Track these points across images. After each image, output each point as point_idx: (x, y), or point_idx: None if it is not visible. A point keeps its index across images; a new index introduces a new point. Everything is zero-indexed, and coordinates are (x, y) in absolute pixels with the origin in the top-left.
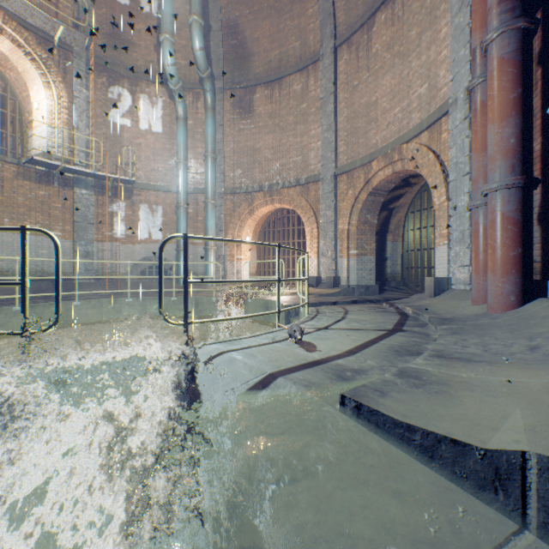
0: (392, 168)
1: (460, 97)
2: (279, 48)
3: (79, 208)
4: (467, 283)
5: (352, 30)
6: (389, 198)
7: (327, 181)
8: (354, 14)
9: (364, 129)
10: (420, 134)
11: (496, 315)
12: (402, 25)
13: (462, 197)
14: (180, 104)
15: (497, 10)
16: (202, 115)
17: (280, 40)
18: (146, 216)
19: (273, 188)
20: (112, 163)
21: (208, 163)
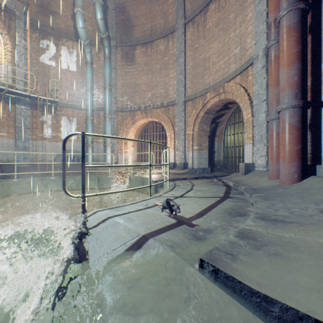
0: (219, 97)
1: (260, 54)
2: (150, 23)
3: (19, 117)
4: (264, 166)
5: (195, 14)
6: (216, 116)
7: (180, 105)
8: (196, 4)
9: (202, 74)
10: (235, 77)
11: (286, 186)
12: (225, 11)
13: (261, 115)
14: (88, 53)
15: None
16: (103, 61)
17: (151, 18)
18: (65, 124)
19: (147, 108)
20: (43, 89)
21: (106, 91)
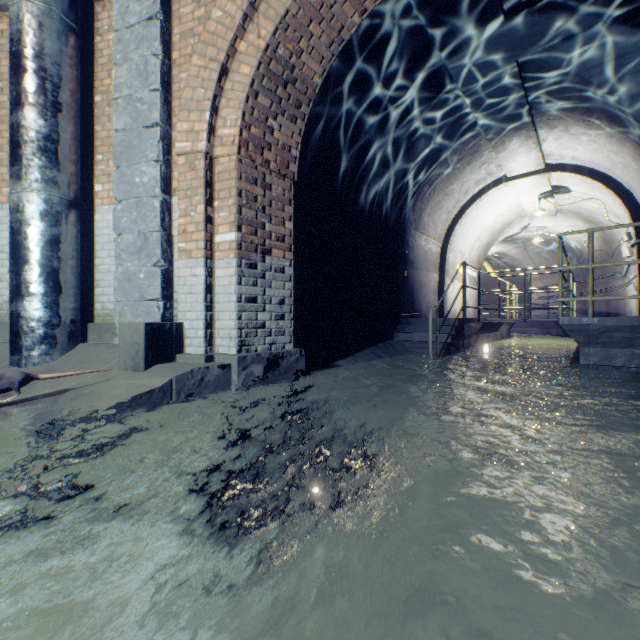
0: None
1: None
2: None
3: None
4: None
5: None
6: None
7: None
8: None
9: None
10: None
11: None
12: None
13: None
14: None
15: None
16: None
17: None
18: None
19: None
20: None
21: None
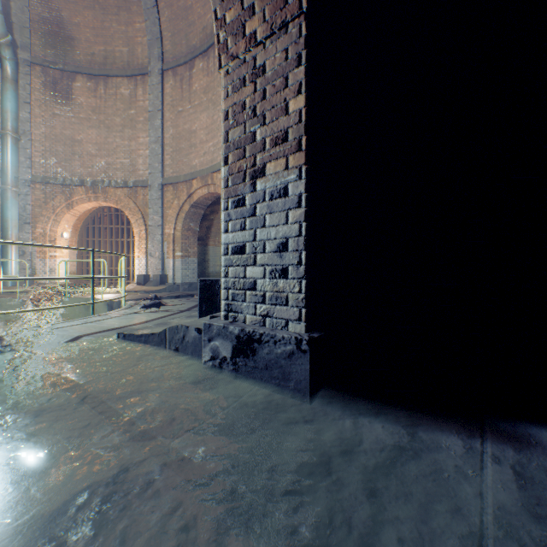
0: (208, 189)
1: None
2: (105, 45)
3: None
4: None
5: (178, 63)
6: (210, 211)
7: (155, 188)
8: (180, 49)
9: (188, 151)
10: None
11: None
12: (215, 80)
13: None
14: None
15: None
16: None
17: (107, 38)
18: None
19: (98, 185)
20: None
21: (7, 143)
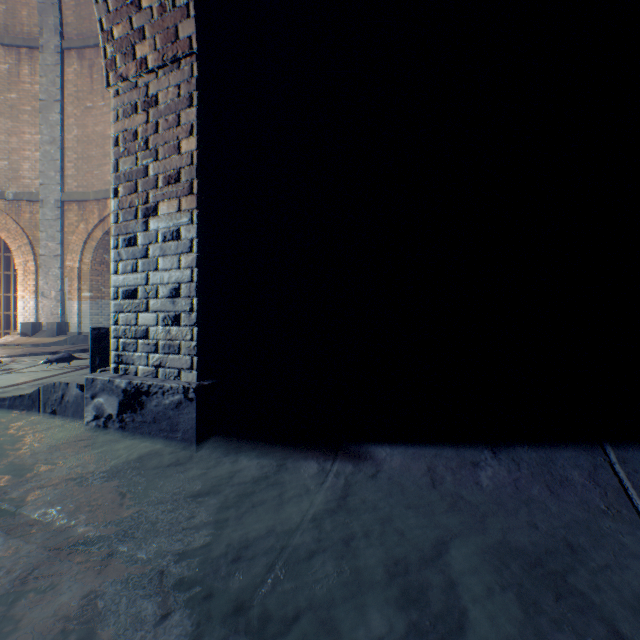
0: None
1: None
2: None
3: None
4: None
5: (86, 43)
6: None
7: (50, 205)
8: (88, 26)
9: (101, 161)
10: None
11: None
12: None
13: None
14: None
15: None
16: None
17: None
18: None
19: None
20: None
21: None
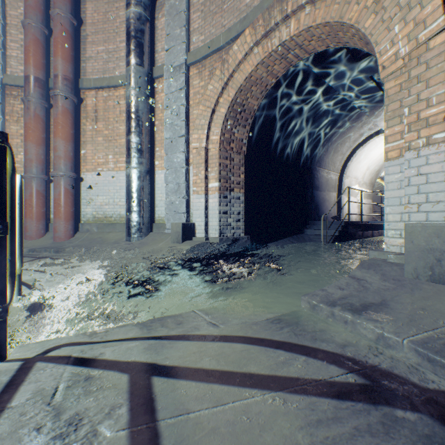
0: None
1: None
2: None
3: None
4: None
5: None
6: None
7: None
8: None
9: None
10: None
11: (68, 241)
12: None
13: None
14: None
15: (65, 82)
16: None
17: None
18: None
19: None
20: None
21: None
